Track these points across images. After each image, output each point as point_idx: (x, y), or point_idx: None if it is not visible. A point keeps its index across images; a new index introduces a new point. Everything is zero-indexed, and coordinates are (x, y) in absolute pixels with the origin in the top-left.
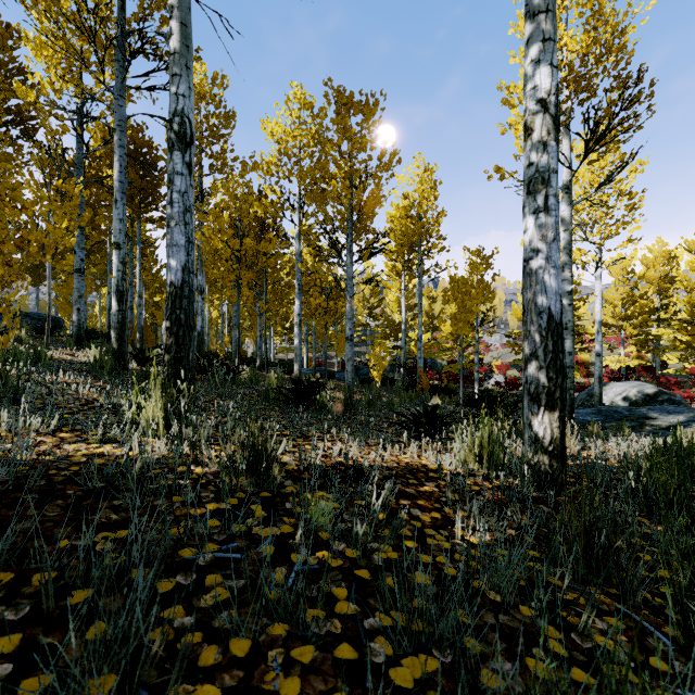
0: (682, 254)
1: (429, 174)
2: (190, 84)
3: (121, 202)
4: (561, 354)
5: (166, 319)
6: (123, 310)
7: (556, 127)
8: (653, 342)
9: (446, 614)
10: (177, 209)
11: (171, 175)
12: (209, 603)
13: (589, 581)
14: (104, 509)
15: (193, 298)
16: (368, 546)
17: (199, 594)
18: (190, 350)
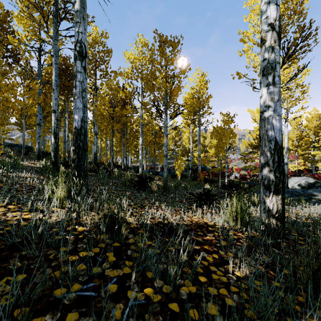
0: None
1: (203, 77)
2: (85, 27)
3: (56, 90)
4: (282, 163)
5: (73, 145)
6: (57, 142)
7: (279, 38)
8: (311, 158)
9: None
10: (78, 90)
11: (75, 73)
12: None
13: (318, 308)
14: (14, 258)
15: (86, 135)
16: (177, 283)
17: None
18: (85, 161)
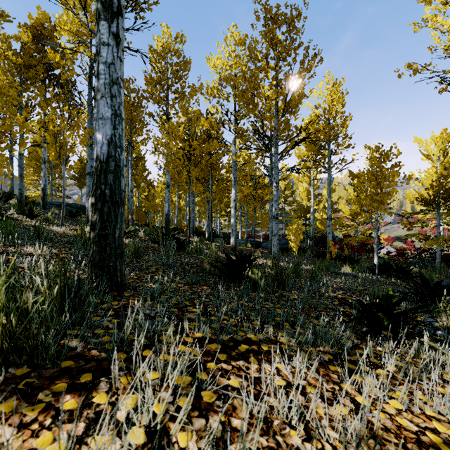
0: None
1: (337, 86)
2: None
3: None
4: None
5: (92, 195)
6: None
7: None
8: None
9: None
10: (103, 80)
11: (97, 47)
12: None
13: None
14: None
15: (120, 173)
16: None
17: None
18: (116, 227)
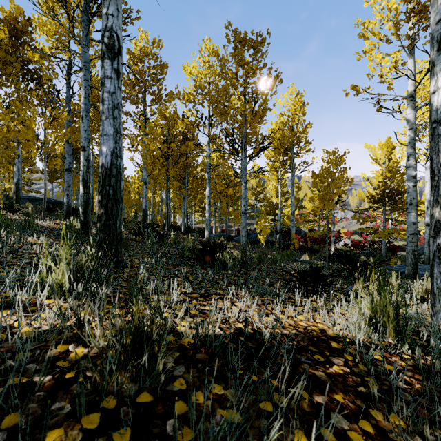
0: None
1: (299, 97)
2: (118, 6)
3: (85, 118)
4: None
5: (98, 194)
6: (87, 192)
7: None
8: None
9: None
10: (107, 105)
11: (102, 79)
12: None
13: None
14: None
15: (120, 177)
16: None
17: None
18: (117, 218)
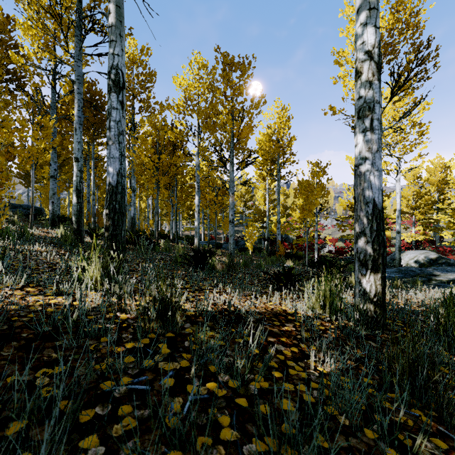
0: (454, 165)
1: (284, 112)
2: (122, 47)
3: (79, 130)
4: (383, 232)
5: (106, 208)
6: (80, 202)
7: (379, 71)
8: (434, 224)
9: (311, 446)
10: (113, 132)
11: (109, 109)
12: (119, 432)
13: (414, 405)
14: (48, 349)
15: (125, 193)
16: (246, 377)
17: (112, 423)
18: (122, 229)
